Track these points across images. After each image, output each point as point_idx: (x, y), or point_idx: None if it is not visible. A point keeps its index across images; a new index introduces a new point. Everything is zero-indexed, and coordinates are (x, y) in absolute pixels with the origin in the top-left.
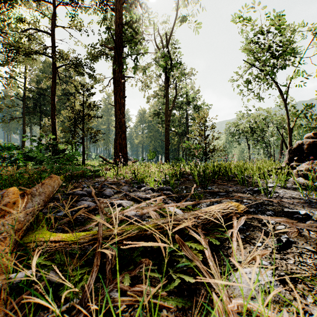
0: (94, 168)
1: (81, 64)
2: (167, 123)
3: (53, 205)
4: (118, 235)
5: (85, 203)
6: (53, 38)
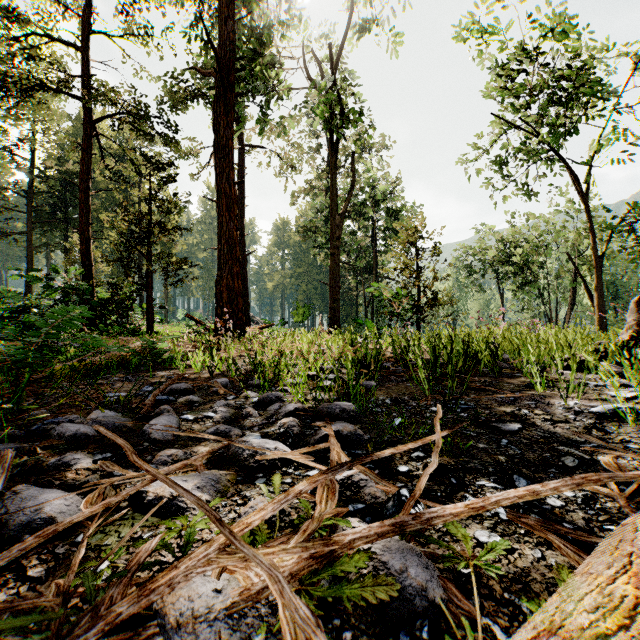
0: (151, 345)
1: (146, 114)
2: (334, 242)
3: None
4: None
5: (28, 504)
6: (85, 57)
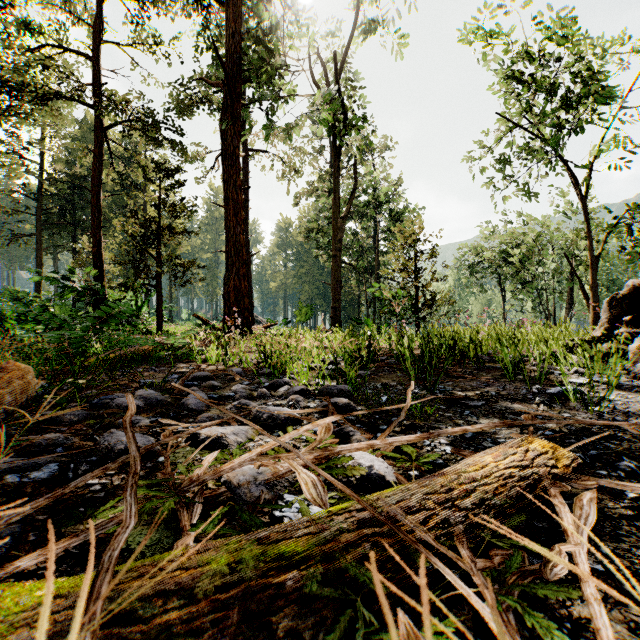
0: (172, 340)
1: (155, 121)
2: (336, 244)
3: (37, 441)
4: (176, 592)
5: (123, 438)
6: (97, 67)
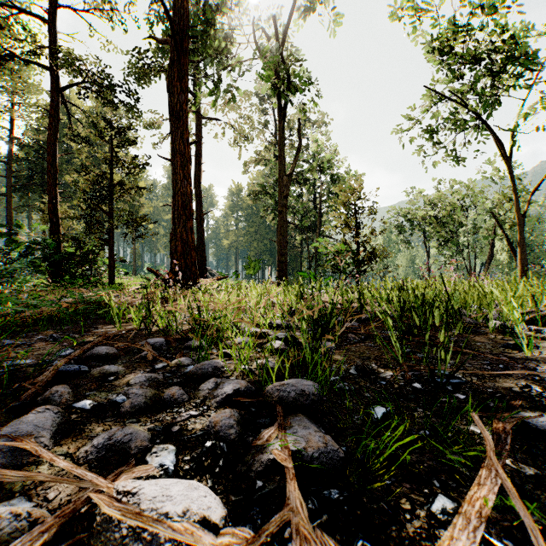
0: (82, 299)
1: (109, 83)
2: (282, 200)
3: None
4: None
5: None
6: (53, 31)
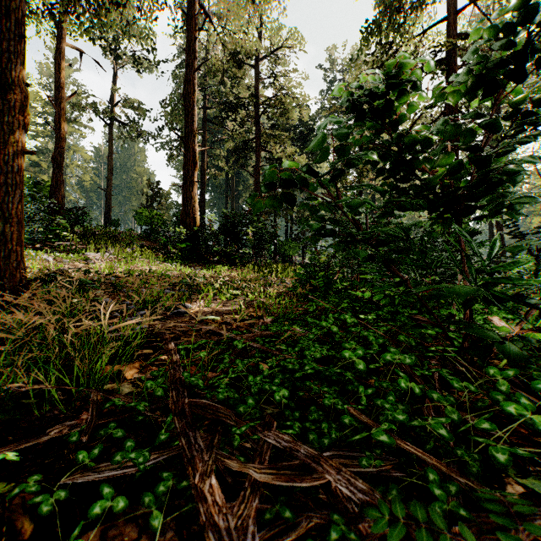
0: None
1: None
2: None
3: None
4: None
5: None
6: None
